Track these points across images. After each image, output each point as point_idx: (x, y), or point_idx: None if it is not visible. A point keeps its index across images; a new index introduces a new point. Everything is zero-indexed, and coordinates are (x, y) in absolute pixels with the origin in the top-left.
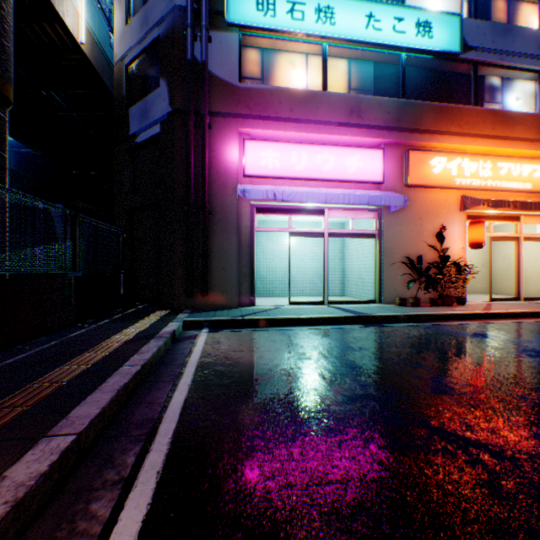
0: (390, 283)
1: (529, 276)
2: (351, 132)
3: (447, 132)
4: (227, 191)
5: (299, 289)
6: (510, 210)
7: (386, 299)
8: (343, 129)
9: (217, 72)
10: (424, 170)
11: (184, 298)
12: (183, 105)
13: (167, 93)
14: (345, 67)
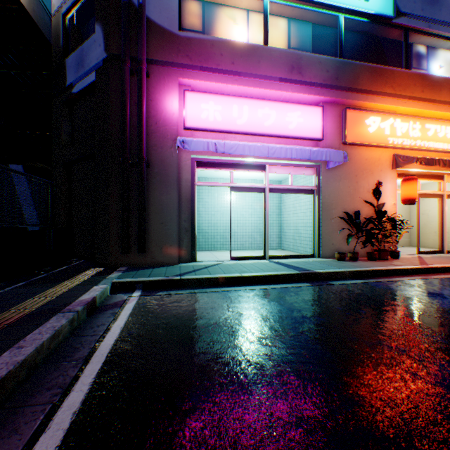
0: (328, 238)
1: (446, 230)
2: (292, 87)
3: (381, 93)
4: (166, 142)
5: (240, 243)
6: (436, 169)
7: (325, 254)
8: (284, 85)
9: (155, 19)
10: (360, 129)
11: (120, 254)
12: (119, 51)
13: (102, 38)
14: (285, 26)
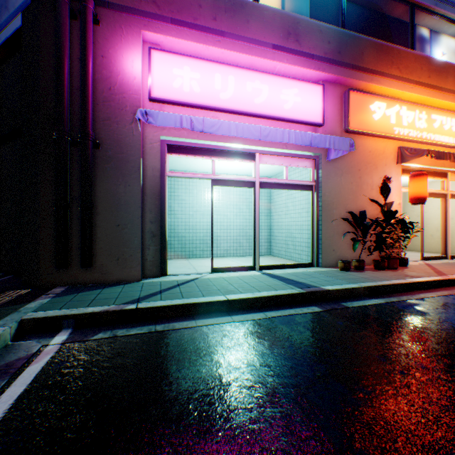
0: (328, 243)
1: None
2: (288, 58)
3: (387, 75)
4: (124, 116)
5: (223, 249)
6: (441, 166)
7: (325, 262)
8: (279, 53)
9: None
10: (365, 115)
11: (55, 269)
12: None
13: None
14: None
